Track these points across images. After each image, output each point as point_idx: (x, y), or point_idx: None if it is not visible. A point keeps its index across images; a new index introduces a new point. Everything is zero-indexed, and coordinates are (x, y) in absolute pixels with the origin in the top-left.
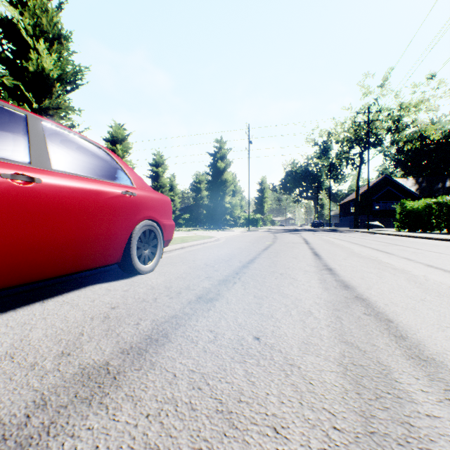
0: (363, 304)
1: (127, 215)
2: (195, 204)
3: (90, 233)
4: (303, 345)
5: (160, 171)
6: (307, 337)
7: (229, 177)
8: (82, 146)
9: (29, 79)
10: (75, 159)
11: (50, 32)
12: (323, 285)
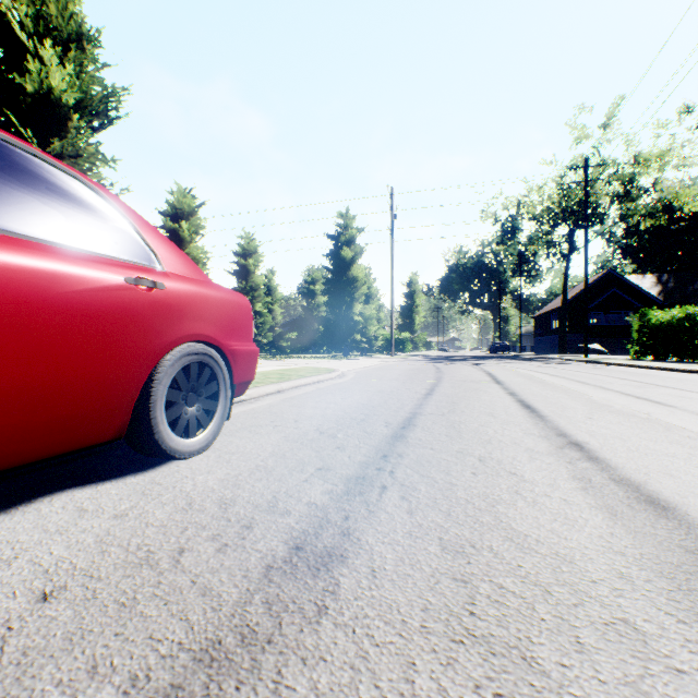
0: None
1: (140, 331)
2: (306, 317)
3: (24, 376)
4: None
5: (251, 264)
6: None
7: (360, 273)
8: (21, 167)
9: (27, 105)
10: None
11: (64, 30)
12: (598, 499)
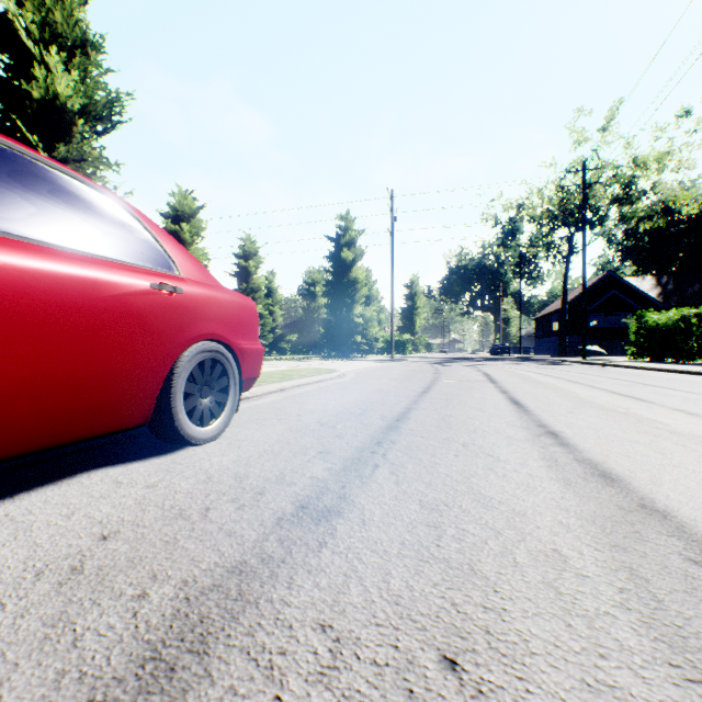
0: (672, 530)
1: (163, 331)
2: (306, 319)
3: (73, 367)
4: (591, 701)
5: (251, 265)
6: (588, 657)
7: (360, 275)
8: (65, 189)
9: (34, 111)
10: (44, 212)
11: (68, 36)
12: (558, 474)
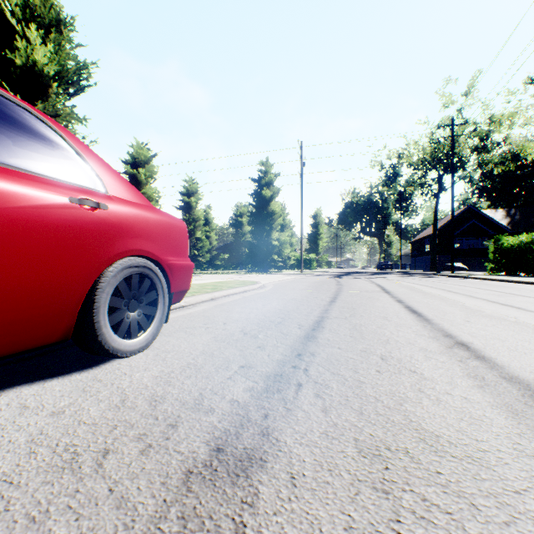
0: None
1: (83, 246)
2: (235, 242)
3: None
4: None
5: (193, 201)
6: None
7: (277, 208)
8: None
9: (17, 75)
10: None
11: (46, 17)
12: (496, 398)
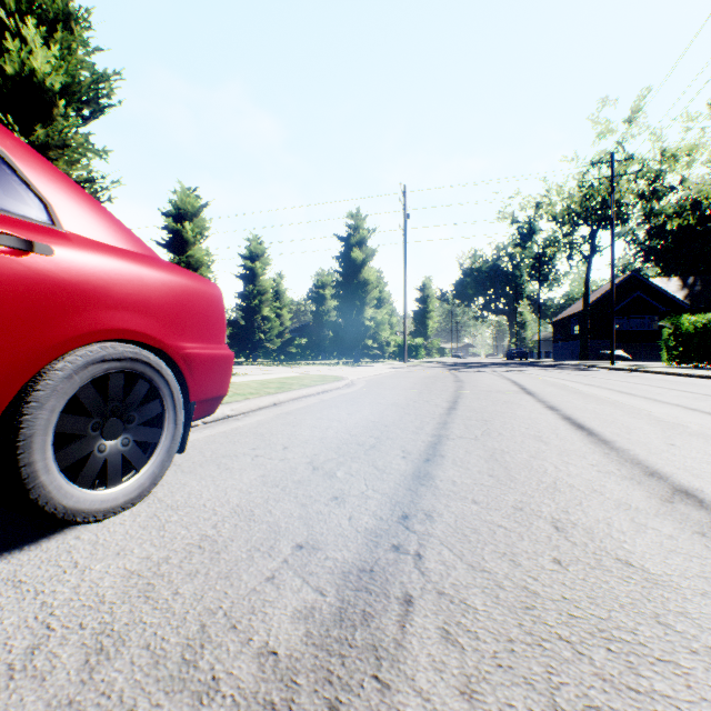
0: None
1: None
2: (315, 322)
3: None
4: None
5: (258, 267)
6: None
7: (371, 276)
8: None
9: (8, 89)
10: None
11: (50, 10)
12: None
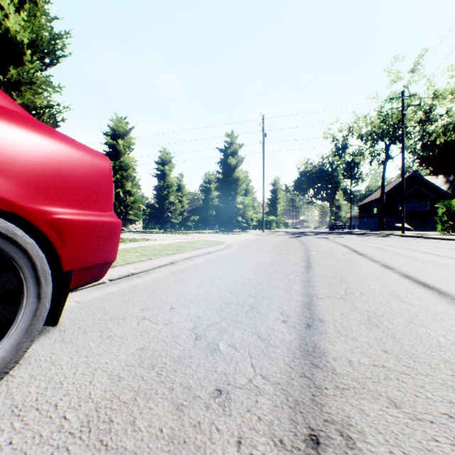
0: None
1: None
2: (204, 206)
3: None
4: None
5: (167, 169)
6: None
7: (241, 175)
8: None
9: None
10: None
11: None
12: None
